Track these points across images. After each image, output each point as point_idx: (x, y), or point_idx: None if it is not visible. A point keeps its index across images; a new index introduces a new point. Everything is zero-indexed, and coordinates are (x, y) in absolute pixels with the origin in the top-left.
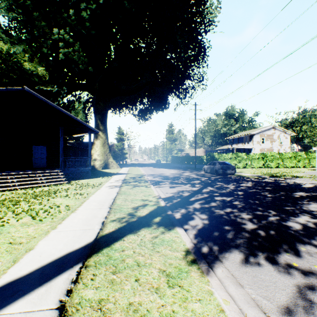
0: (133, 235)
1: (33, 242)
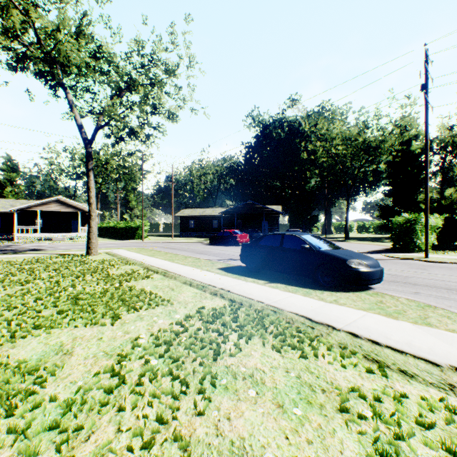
0: (27, 253)
1: (26, 256)
